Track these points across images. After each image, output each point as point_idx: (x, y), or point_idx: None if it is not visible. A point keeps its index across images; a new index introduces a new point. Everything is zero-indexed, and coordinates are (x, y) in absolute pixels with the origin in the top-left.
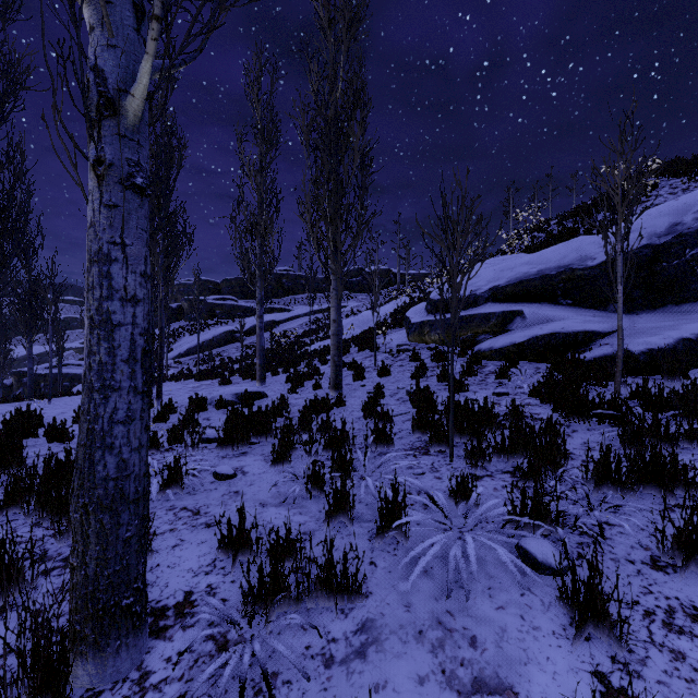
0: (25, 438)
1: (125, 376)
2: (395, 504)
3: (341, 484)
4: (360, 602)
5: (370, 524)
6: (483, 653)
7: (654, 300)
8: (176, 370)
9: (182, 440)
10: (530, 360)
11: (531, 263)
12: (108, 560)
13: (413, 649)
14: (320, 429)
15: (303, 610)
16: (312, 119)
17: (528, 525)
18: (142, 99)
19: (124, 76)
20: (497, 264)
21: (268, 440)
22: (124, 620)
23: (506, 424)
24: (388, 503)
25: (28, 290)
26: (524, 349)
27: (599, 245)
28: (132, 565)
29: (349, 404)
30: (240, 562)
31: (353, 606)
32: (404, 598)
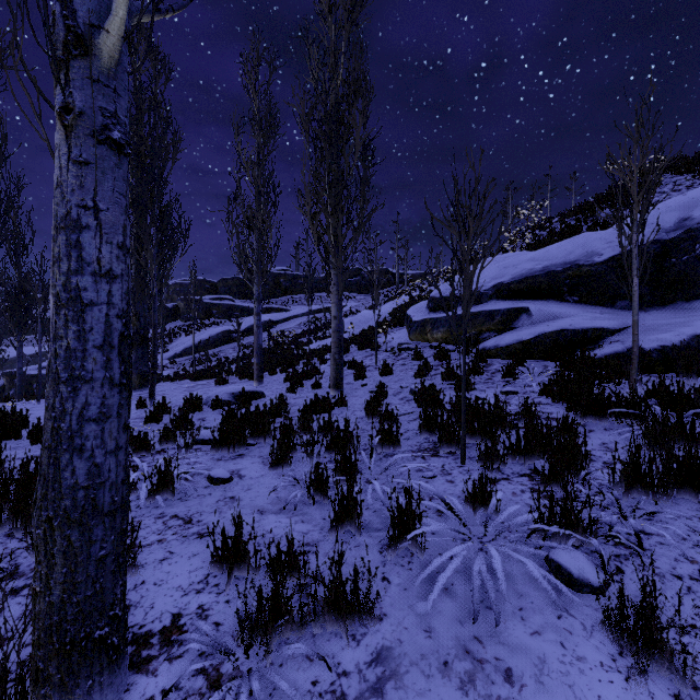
0: (7, 440)
1: (99, 365)
2: (409, 512)
3: (348, 490)
4: (373, 626)
5: (380, 533)
6: (522, 691)
7: (664, 297)
8: (171, 370)
9: (175, 441)
10: (537, 358)
11: (536, 259)
12: (77, 584)
13: (439, 685)
14: (322, 429)
15: (308, 635)
16: (312, 108)
17: (557, 534)
18: (118, 37)
19: (98, 10)
20: (500, 261)
21: (267, 441)
22: (97, 654)
23: (518, 424)
24: (401, 511)
25: (18, 287)
26: (530, 347)
27: (606, 241)
28: (107, 589)
29: (351, 403)
30: (236, 578)
31: (366, 631)
32: (423, 621)
